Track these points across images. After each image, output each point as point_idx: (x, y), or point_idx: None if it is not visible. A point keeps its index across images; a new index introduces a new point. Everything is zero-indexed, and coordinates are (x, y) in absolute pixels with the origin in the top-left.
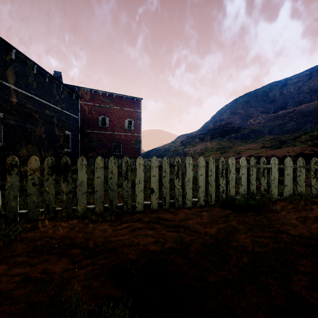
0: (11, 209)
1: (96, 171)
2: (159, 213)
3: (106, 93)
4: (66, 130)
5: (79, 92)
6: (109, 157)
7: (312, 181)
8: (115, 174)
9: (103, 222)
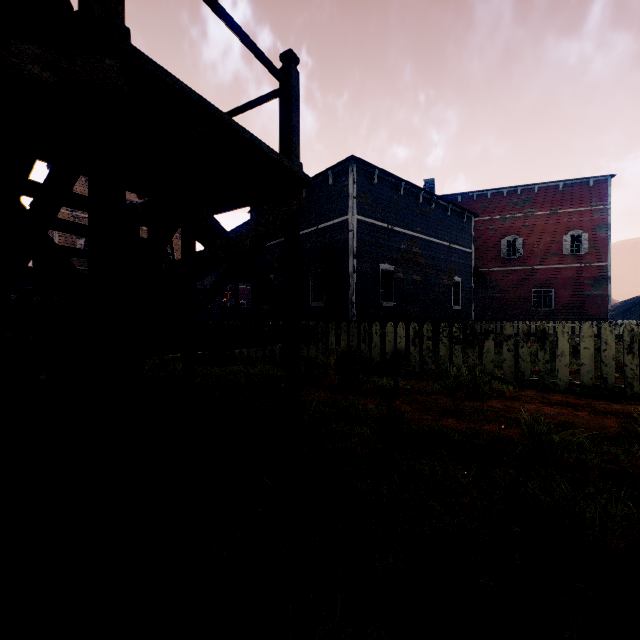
0: (487, 372)
1: (581, 341)
2: None
3: (517, 189)
4: (454, 276)
5: (464, 203)
6: (523, 317)
7: None
8: (610, 346)
9: (599, 399)
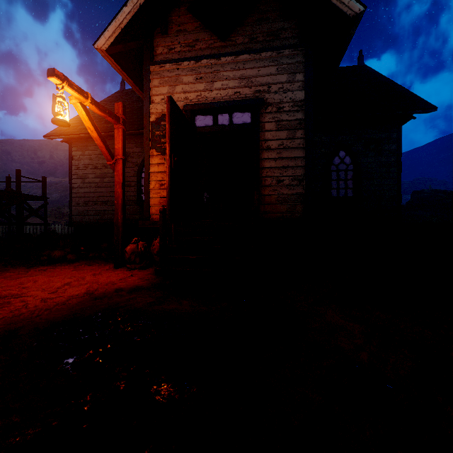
0: None
1: None
2: None
3: None
4: None
5: None
6: None
7: (35, 230)
8: None
9: None
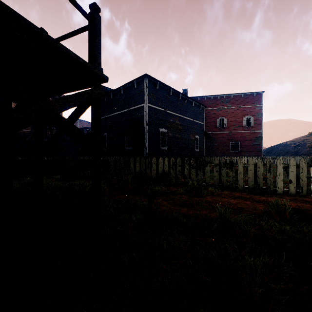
0: (207, 182)
1: (248, 166)
2: (297, 196)
3: (224, 95)
4: (196, 135)
5: (201, 101)
6: (226, 155)
7: None
8: (261, 169)
9: (256, 194)
